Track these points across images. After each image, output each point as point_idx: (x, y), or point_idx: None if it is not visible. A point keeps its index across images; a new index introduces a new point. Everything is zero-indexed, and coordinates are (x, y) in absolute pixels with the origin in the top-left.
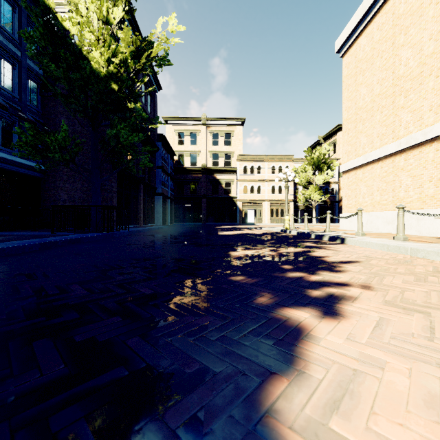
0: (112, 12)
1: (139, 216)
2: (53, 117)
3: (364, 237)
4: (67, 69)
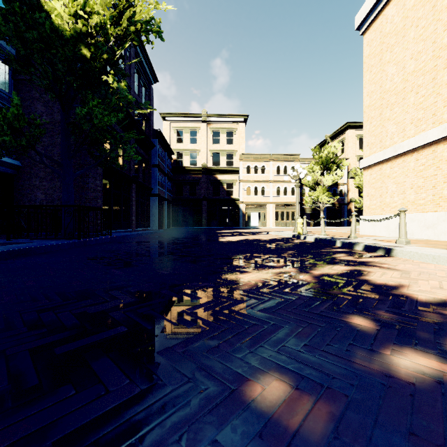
0: None
1: (132, 219)
2: (28, 105)
3: (415, 246)
4: (25, 29)
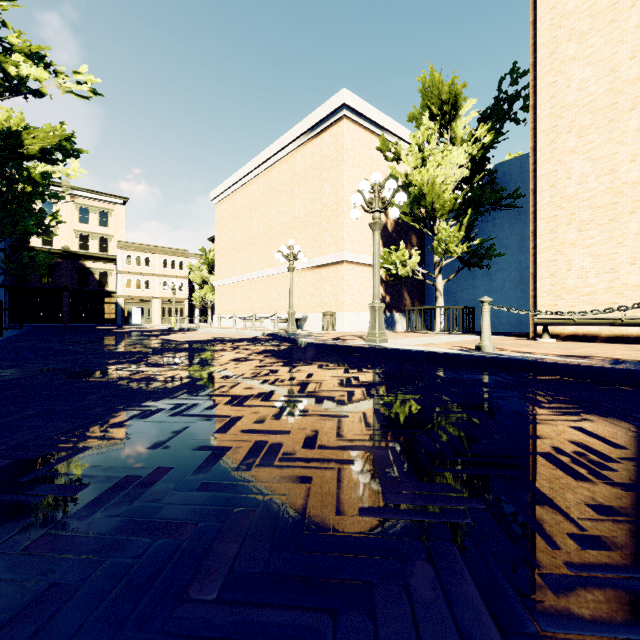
0: None
1: None
2: None
3: (208, 328)
4: None
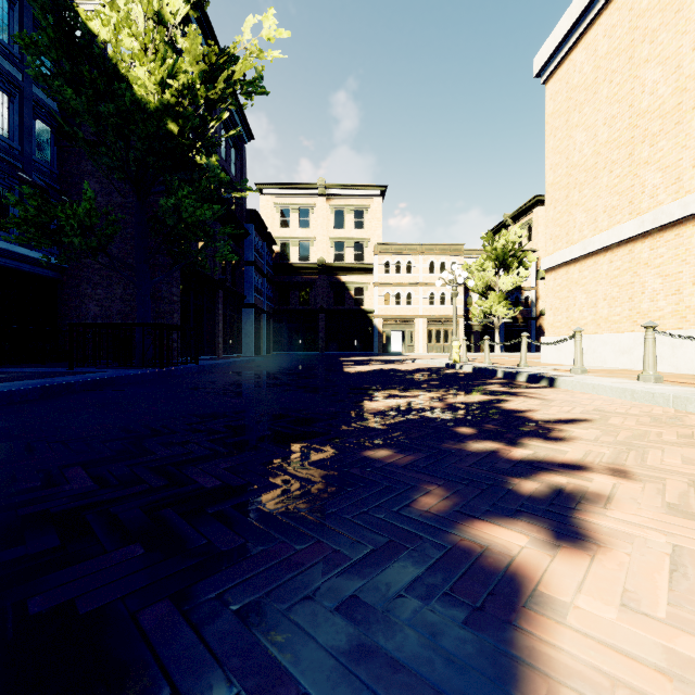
0: (170, 6)
1: (217, 341)
2: (76, 181)
3: (587, 376)
4: (95, 98)
